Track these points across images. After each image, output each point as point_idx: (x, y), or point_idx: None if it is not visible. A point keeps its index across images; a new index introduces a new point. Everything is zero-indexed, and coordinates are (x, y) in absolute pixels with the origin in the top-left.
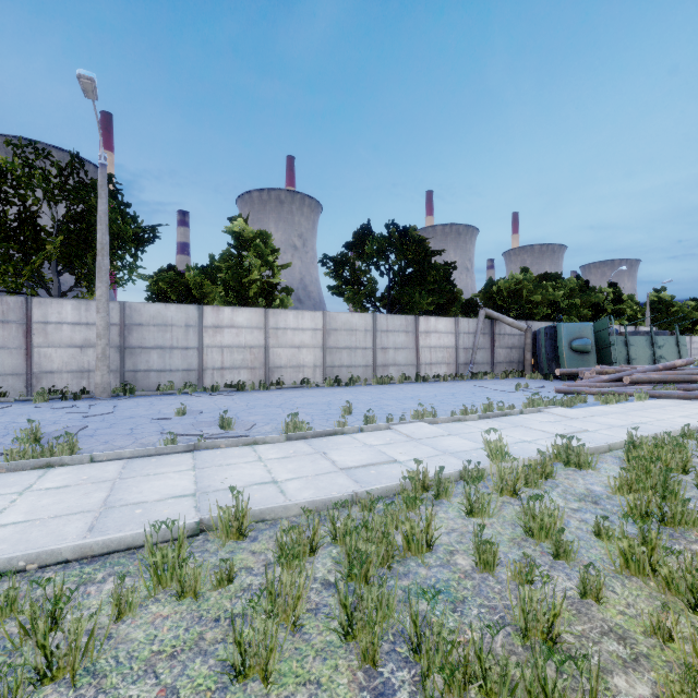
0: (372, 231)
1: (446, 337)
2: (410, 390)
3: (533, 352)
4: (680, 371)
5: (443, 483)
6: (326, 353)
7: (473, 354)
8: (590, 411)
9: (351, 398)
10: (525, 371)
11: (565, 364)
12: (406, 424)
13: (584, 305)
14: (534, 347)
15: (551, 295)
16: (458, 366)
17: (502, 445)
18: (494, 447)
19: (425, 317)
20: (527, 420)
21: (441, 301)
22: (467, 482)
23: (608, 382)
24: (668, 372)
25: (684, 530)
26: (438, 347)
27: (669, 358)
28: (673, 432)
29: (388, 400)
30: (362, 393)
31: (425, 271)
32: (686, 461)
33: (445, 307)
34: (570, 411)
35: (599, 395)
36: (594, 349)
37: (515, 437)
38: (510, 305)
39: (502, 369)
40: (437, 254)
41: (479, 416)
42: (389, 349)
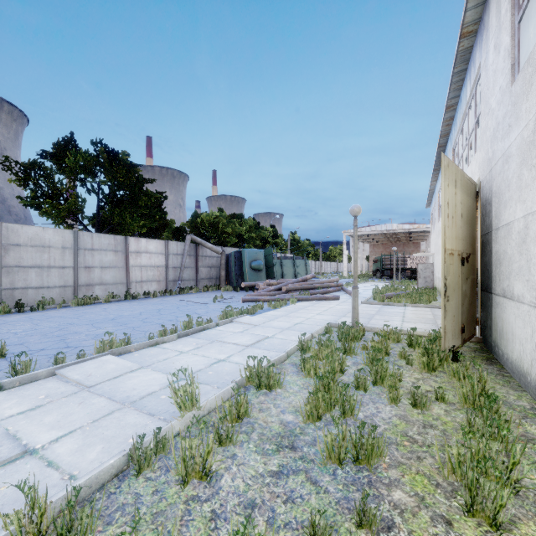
0: (77, 146)
1: (157, 257)
2: (114, 310)
3: (227, 270)
4: (309, 282)
5: (78, 519)
6: (2, 273)
7: (181, 273)
8: (267, 316)
9: (27, 328)
10: (221, 285)
11: (247, 279)
12: (83, 363)
13: (257, 238)
14: (227, 266)
15: (238, 228)
16: (168, 283)
17: (192, 390)
18: (183, 394)
19: (136, 238)
20: (222, 332)
21: (153, 225)
22: (137, 472)
23: (273, 291)
24: (304, 283)
25: (374, 464)
26: (149, 266)
27: (302, 273)
28: (320, 330)
29: (80, 326)
30: (49, 318)
31: (137, 195)
32: (342, 362)
33: (158, 231)
34: (254, 319)
35: (270, 302)
36: (265, 268)
37: (211, 357)
38: (211, 234)
39: (204, 284)
40: (149, 182)
41: (178, 335)
42: (95, 268)
